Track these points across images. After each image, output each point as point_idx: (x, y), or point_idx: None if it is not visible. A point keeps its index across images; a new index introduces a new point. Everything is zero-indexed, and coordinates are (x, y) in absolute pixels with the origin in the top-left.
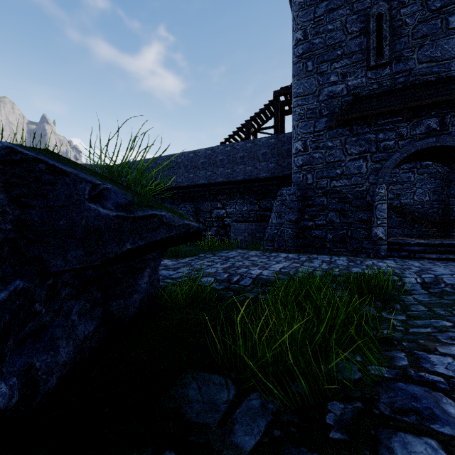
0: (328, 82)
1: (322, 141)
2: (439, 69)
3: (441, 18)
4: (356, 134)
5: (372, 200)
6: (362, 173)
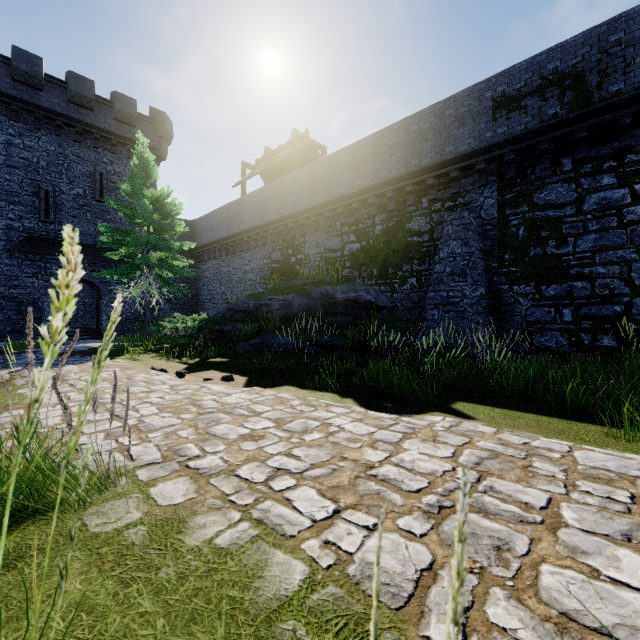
0: (7, 216)
1: (1, 259)
2: (82, 238)
3: (83, 211)
4: (31, 260)
5: (43, 305)
6: (36, 287)
